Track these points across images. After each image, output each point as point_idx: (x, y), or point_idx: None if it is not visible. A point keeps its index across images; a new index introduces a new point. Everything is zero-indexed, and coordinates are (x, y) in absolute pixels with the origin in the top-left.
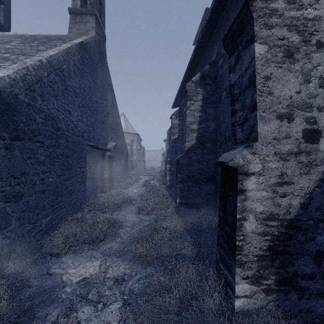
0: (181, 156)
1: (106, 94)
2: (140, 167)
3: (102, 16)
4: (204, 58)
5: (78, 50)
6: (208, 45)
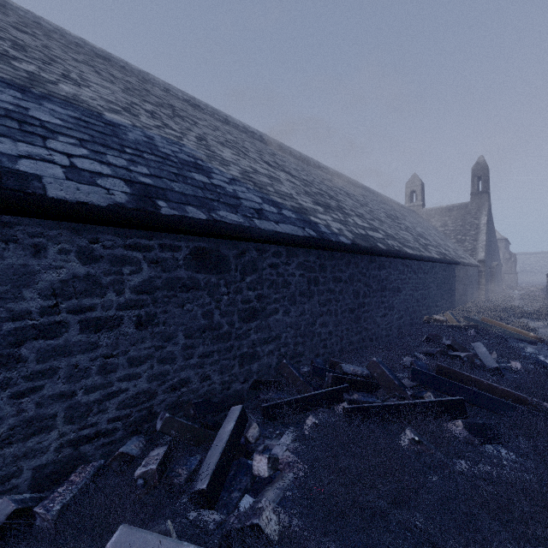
0: None
1: (490, 232)
2: (510, 281)
3: (488, 185)
4: None
5: (487, 226)
6: None
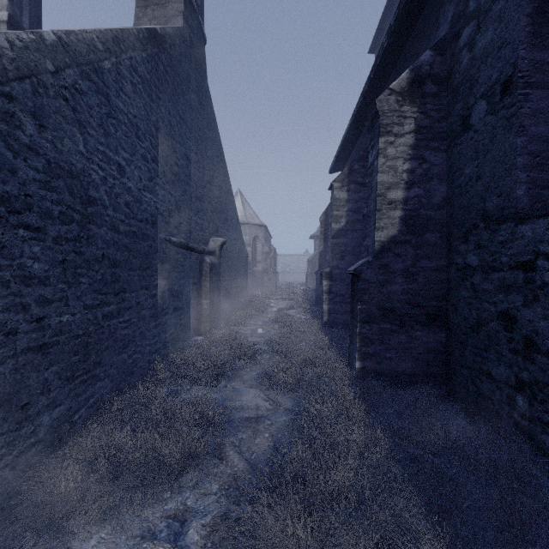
0: (365, 263)
1: (205, 145)
2: (270, 284)
3: None
4: (411, 49)
5: (144, 41)
6: (424, 13)
